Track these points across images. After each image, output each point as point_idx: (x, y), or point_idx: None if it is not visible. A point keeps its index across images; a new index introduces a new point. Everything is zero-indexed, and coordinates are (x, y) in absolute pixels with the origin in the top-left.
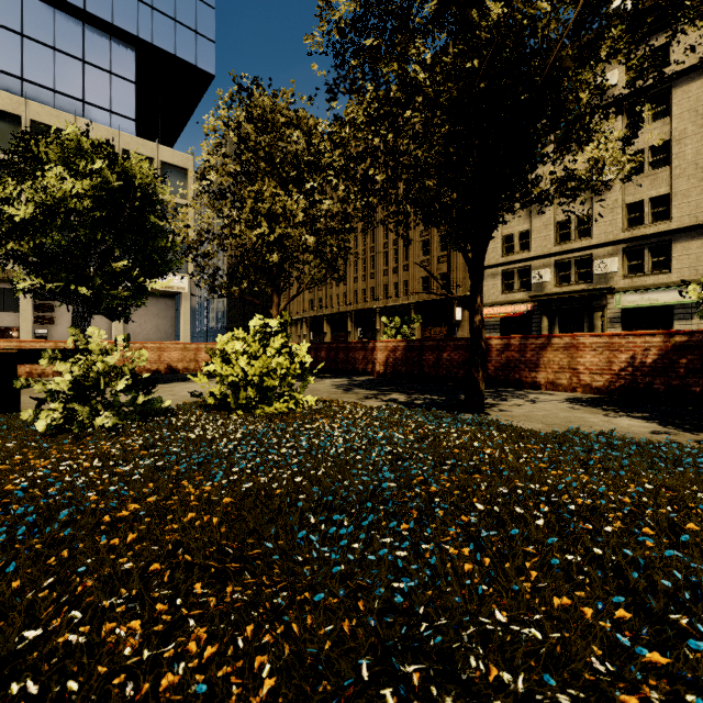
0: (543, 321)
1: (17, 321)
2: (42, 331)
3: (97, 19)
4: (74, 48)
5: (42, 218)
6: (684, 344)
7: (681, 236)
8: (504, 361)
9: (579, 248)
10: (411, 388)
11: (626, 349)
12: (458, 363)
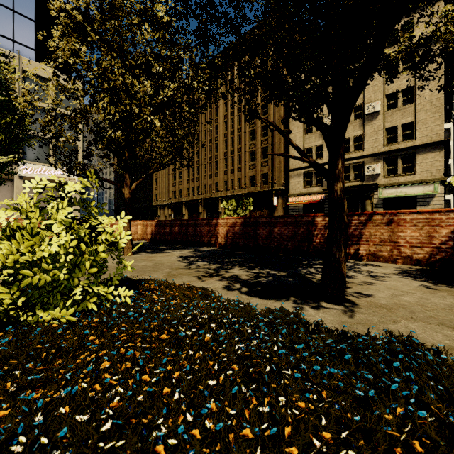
0: None
1: None
2: None
3: None
4: None
5: None
6: None
7: (421, 150)
8: None
9: (355, 157)
10: (249, 259)
11: (447, 225)
12: (287, 236)
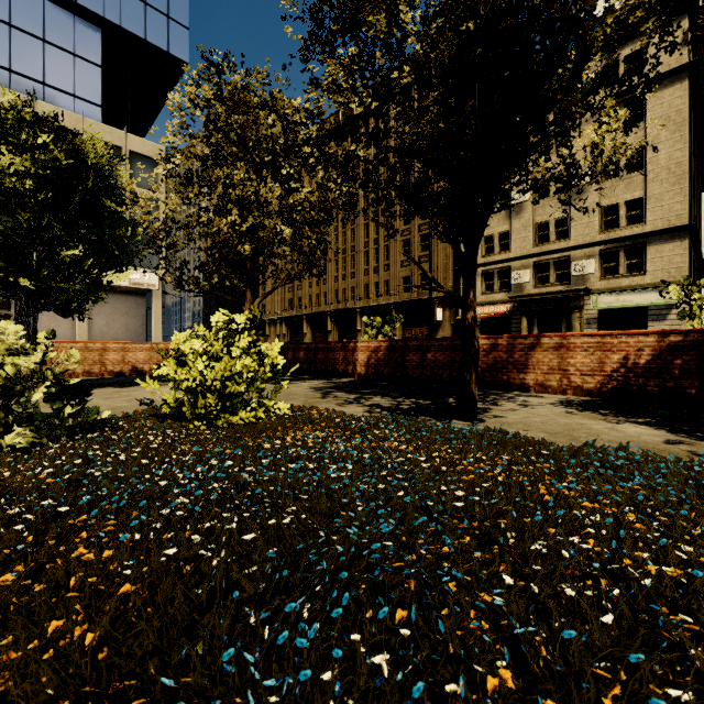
0: (522, 321)
1: None
2: None
3: None
4: (32, 26)
5: None
6: (679, 344)
7: (655, 239)
8: (491, 362)
9: (557, 250)
10: (394, 391)
11: (619, 350)
12: (443, 363)
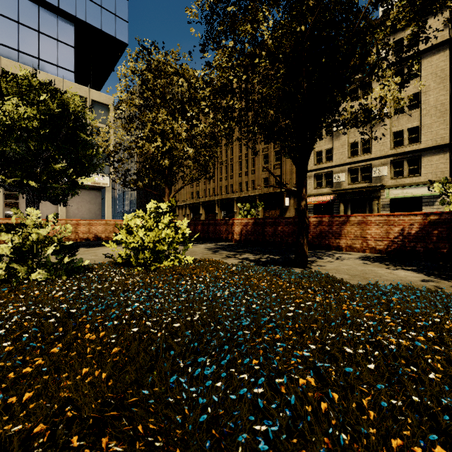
0: (340, 206)
1: None
2: (10, 212)
3: (48, 4)
4: (32, 23)
5: (2, 132)
6: (436, 221)
7: (427, 153)
8: (318, 232)
9: (363, 160)
10: (257, 250)
11: (398, 224)
12: (288, 233)
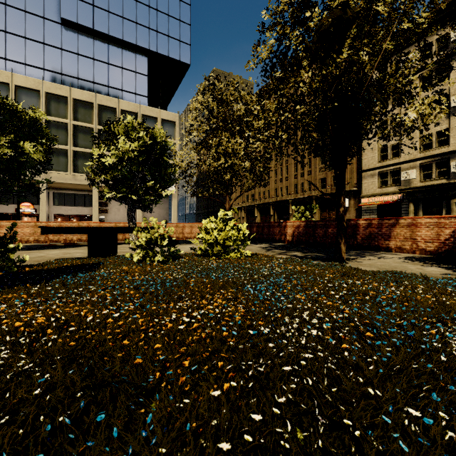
0: (409, 206)
1: (90, 211)
2: (102, 217)
3: (129, 43)
4: (117, 62)
5: (117, 163)
6: None
7: None
8: (368, 234)
9: (438, 154)
10: (307, 249)
11: (449, 227)
12: None
